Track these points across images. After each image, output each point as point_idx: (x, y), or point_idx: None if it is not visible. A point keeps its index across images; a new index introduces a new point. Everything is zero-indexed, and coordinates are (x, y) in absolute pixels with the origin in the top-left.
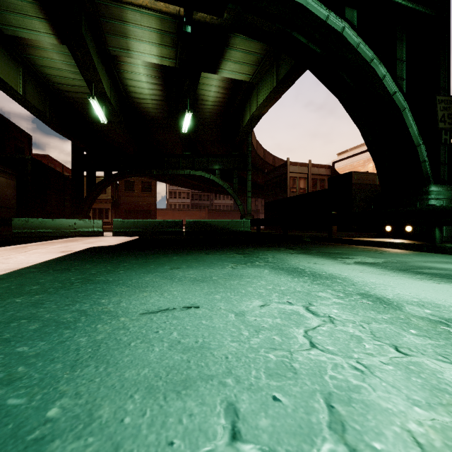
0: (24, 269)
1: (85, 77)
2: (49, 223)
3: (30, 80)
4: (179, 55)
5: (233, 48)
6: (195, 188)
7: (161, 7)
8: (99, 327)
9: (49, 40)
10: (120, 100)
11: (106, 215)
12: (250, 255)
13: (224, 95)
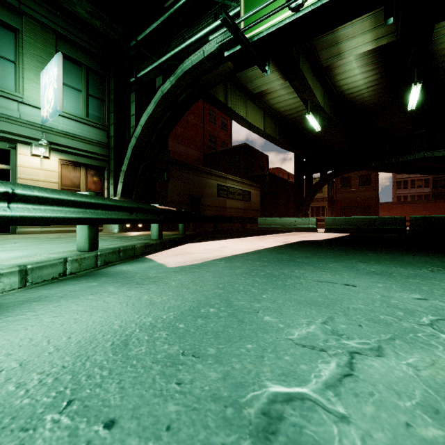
0: (261, 250)
1: (302, 99)
2: (277, 221)
3: (267, 117)
4: (400, 24)
5: None
6: (439, 172)
7: None
8: (288, 280)
9: (278, 83)
10: (333, 103)
11: (322, 213)
12: None
13: None
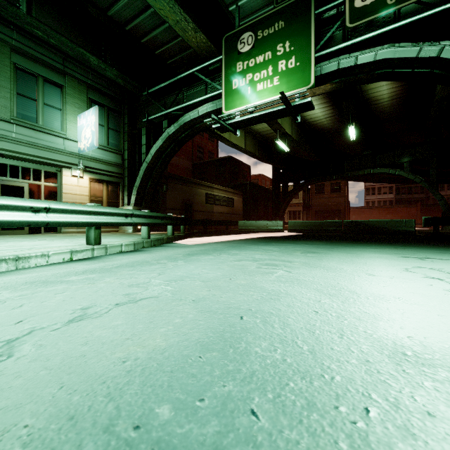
0: (233, 240)
1: (273, 128)
2: (254, 224)
3: (248, 136)
4: None
5: None
6: (397, 182)
7: (294, 100)
8: (237, 246)
9: None
10: (301, 127)
11: (298, 216)
12: (328, 243)
13: (401, 87)
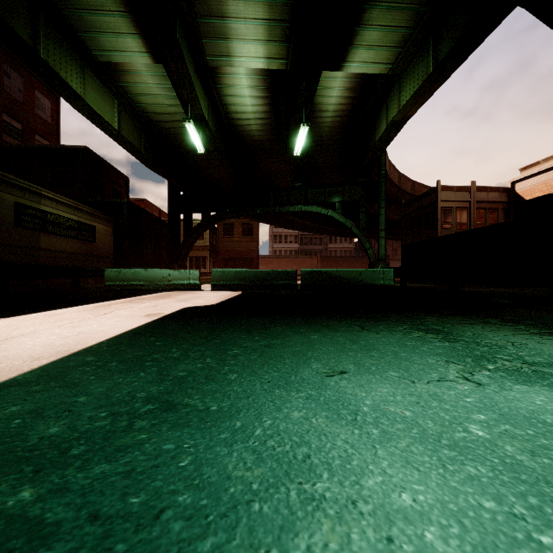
0: (78, 354)
1: (180, 97)
2: (141, 274)
3: (125, 113)
4: (291, 52)
5: (367, 26)
6: (306, 230)
7: None
8: None
9: (143, 60)
10: (219, 125)
11: (203, 264)
12: (452, 335)
13: (350, 100)
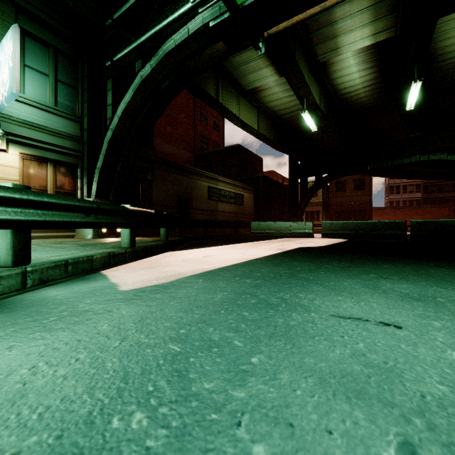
0: (254, 260)
1: (298, 96)
2: (272, 225)
3: (261, 116)
4: (400, 18)
5: None
6: (430, 178)
7: None
8: (293, 315)
9: (273, 79)
10: (329, 103)
11: (317, 217)
12: None
13: None
